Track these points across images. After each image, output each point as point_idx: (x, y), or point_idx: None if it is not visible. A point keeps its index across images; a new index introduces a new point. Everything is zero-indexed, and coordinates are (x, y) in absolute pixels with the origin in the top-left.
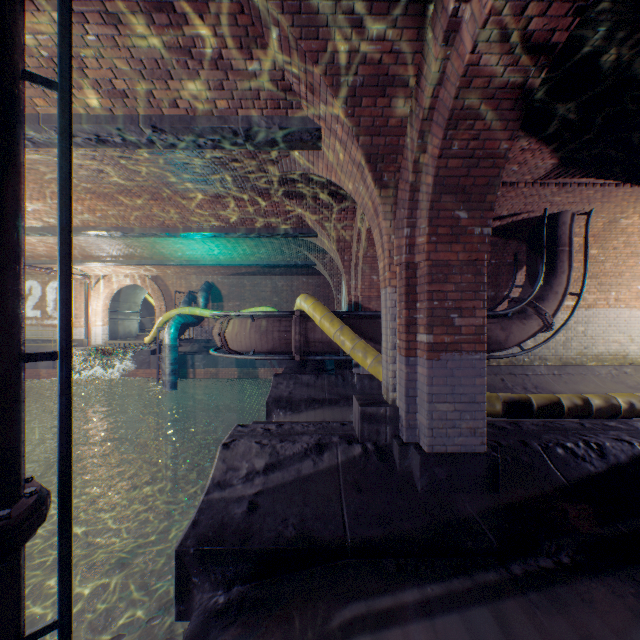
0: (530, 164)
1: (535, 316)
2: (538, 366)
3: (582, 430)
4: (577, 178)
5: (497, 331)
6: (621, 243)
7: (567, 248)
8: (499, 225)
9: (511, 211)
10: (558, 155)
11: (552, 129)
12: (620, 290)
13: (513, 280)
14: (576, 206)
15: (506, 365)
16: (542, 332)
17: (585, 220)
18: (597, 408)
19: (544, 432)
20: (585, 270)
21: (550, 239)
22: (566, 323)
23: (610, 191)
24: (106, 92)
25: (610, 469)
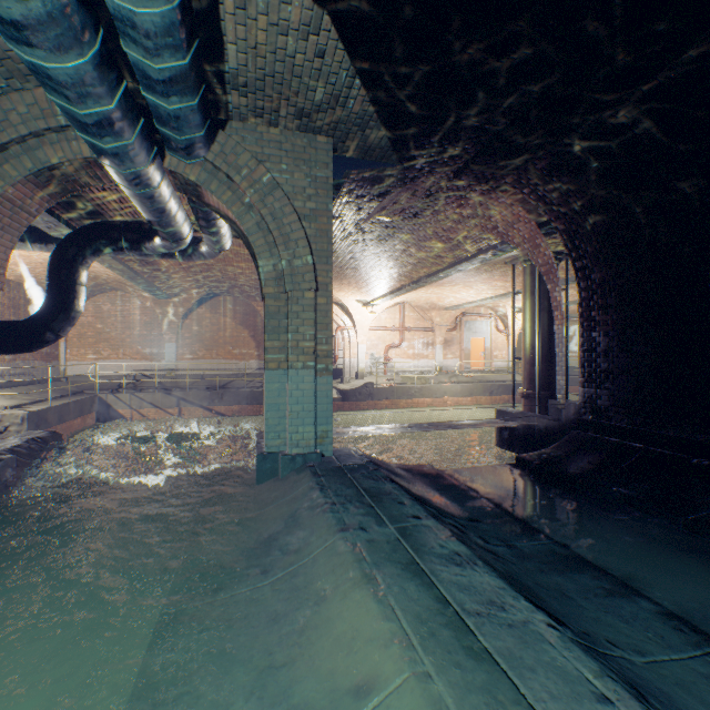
0: None
1: None
2: None
3: None
4: None
5: None
6: None
7: None
8: None
9: None
10: None
11: None
12: None
13: None
14: None
15: None
16: None
17: None
18: None
19: None
20: None
21: None
22: None
23: None
24: None
25: None
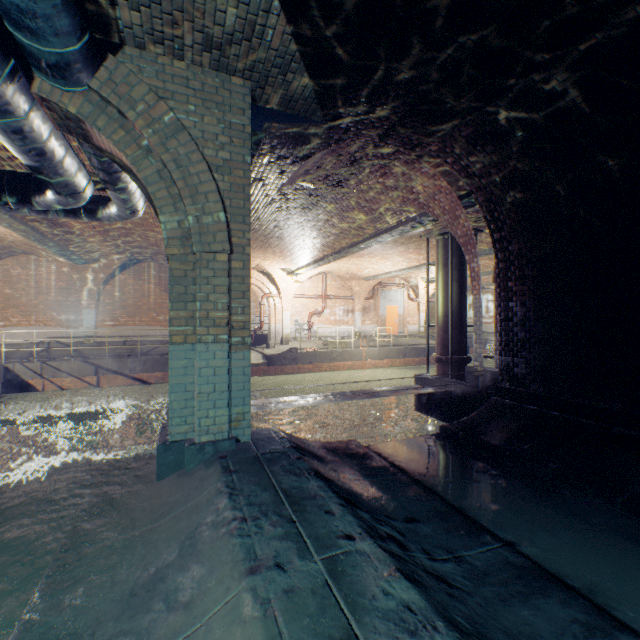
0: None
1: None
2: None
3: None
4: None
5: None
6: None
7: None
8: None
9: None
10: None
11: None
12: None
13: None
14: None
15: None
16: None
17: None
18: None
19: None
20: None
21: None
22: None
23: None
24: (488, 244)
25: None
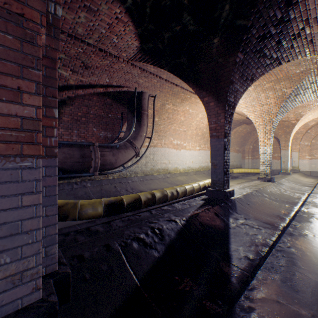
0: (124, 40)
1: (131, 148)
2: (134, 177)
3: (151, 217)
4: (150, 64)
5: (110, 156)
6: (166, 117)
7: (146, 112)
8: (112, 91)
9: (119, 83)
10: (140, 38)
11: (134, 2)
12: (166, 139)
13: (121, 128)
14: (150, 91)
15: (118, 178)
16: (135, 158)
17: (153, 100)
18: (159, 198)
19: (127, 227)
20: (153, 125)
21: (138, 106)
22: (145, 152)
23: (163, 83)
24: None
25: (167, 249)
